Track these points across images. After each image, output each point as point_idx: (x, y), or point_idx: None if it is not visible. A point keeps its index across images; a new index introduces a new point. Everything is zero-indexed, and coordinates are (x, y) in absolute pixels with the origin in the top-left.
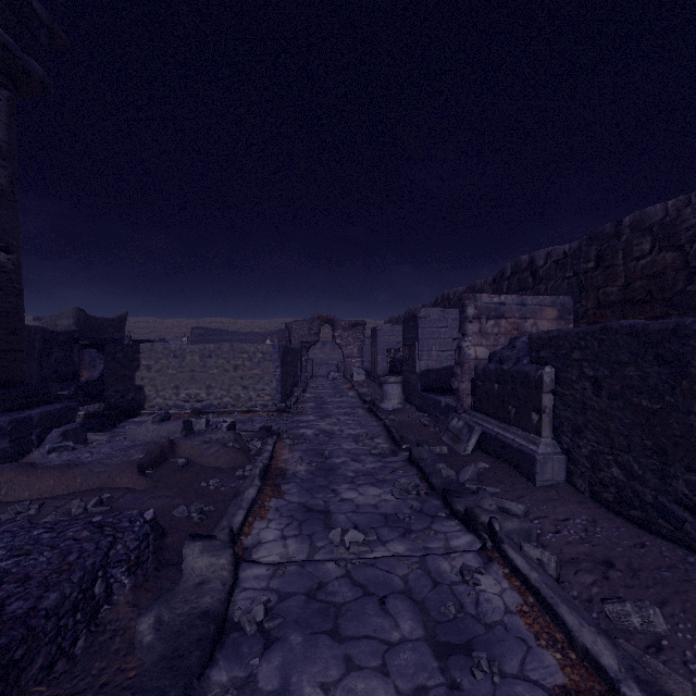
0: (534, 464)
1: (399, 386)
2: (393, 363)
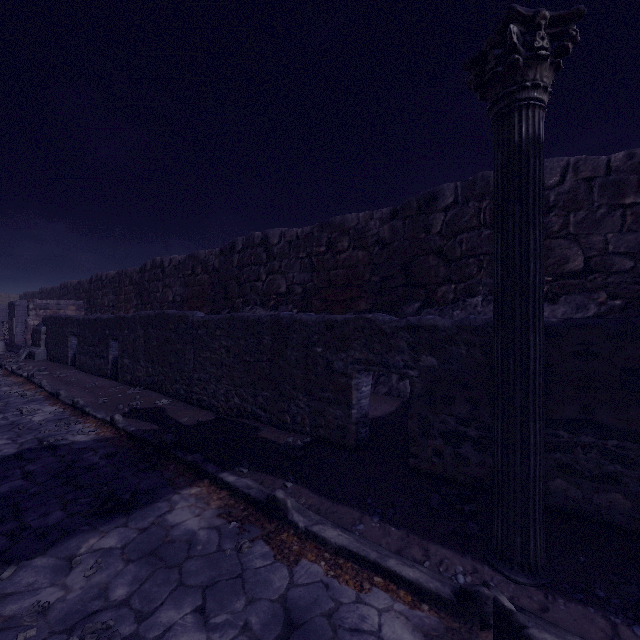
0: (35, 355)
1: (3, 342)
2: (6, 331)
